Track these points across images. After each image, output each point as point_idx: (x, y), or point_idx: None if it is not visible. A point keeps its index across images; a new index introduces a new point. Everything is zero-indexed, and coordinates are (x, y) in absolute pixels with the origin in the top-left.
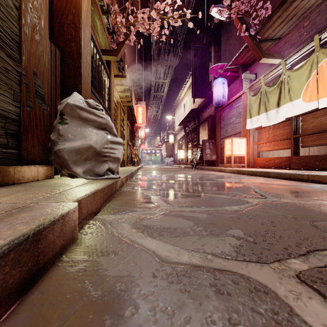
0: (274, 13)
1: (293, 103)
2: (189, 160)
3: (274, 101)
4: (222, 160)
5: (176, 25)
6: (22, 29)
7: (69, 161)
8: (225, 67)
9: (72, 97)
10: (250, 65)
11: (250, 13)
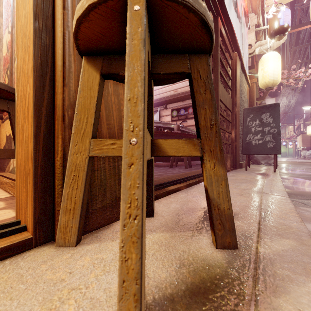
0: None
1: None
2: None
3: None
4: None
5: (308, 79)
6: None
7: (259, 159)
8: None
9: None
10: None
11: None
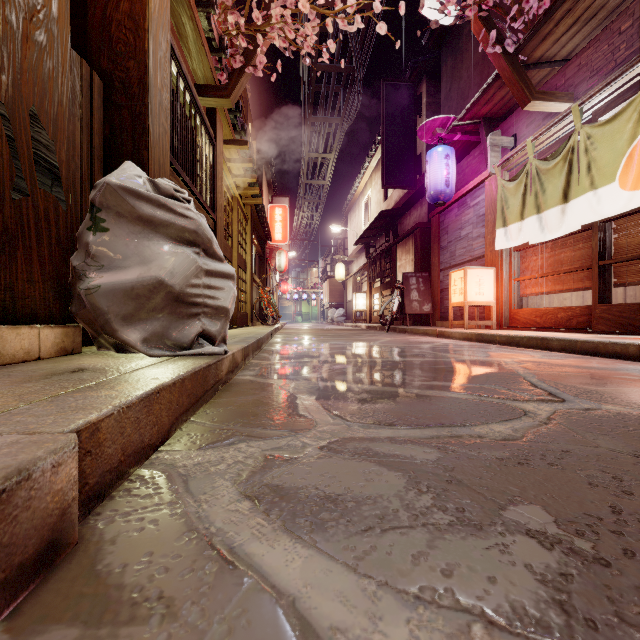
0: (557, 2)
1: (597, 193)
2: (375, 314)
3: (555, 190)
4: (444, 314)
5: (350, 29)
6: (0, 11)
7: (111, 315)
8: (451, 123)
9: (118, 172)
10: (503, 119)
11: (508, 2)
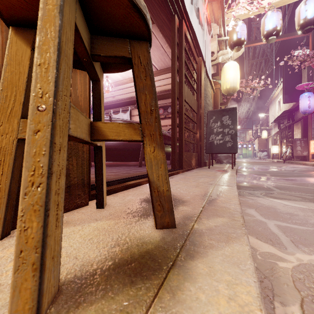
0: None
1: None
2: (284, 155)
3: None
4: (313, 156)
5: (261, 88)
6: None
7: (222, 159)
8: (311, 84)
9: None
10: None
11: None
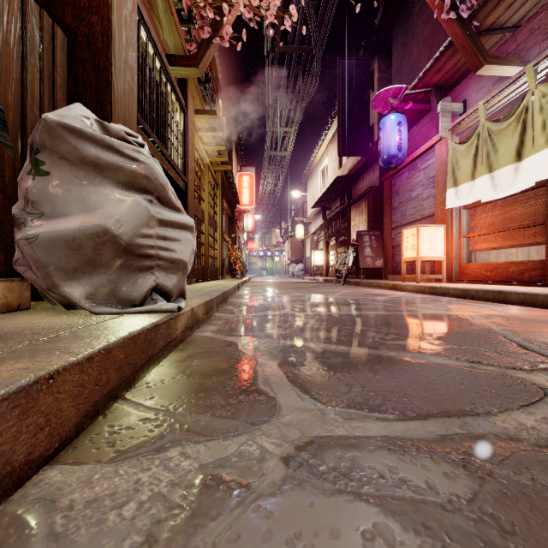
0: None
1: None
2: (331, 269)
3: (508, 149)
4: (395, 268)
5: None
6: None
7: (51, 268)
8: (403, 92)
9: (62, 111)
10: (452, 87)
11: None
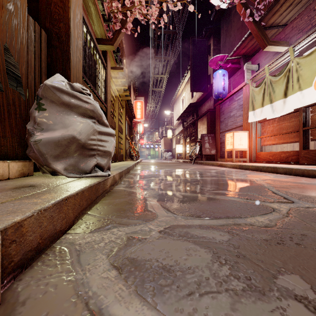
0: None
1: (302, 92)
2: (187, 155)
3: (280, 91)
4: (222, 155)
5: (175, 8)
6: None
7: (47, 155)
8: (226, 58)
9: (51, 78)
10: (252, 56)
11: None
